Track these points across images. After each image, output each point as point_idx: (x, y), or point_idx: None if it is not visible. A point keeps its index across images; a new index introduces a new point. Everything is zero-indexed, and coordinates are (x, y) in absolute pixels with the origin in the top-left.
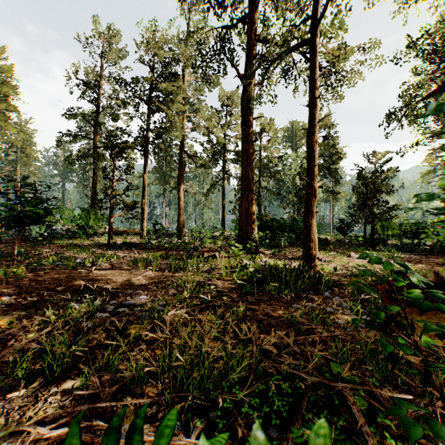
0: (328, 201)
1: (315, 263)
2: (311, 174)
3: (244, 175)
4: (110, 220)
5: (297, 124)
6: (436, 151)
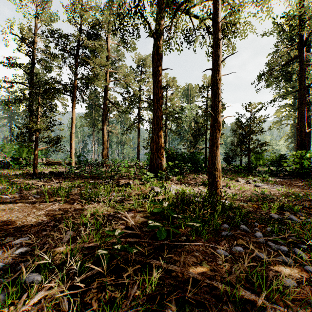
0: None
1: (219, 190)
2: (216, 109)
3: (155, 115)
4: (35, 152)
5: (192, 86)
6: (282, 108)
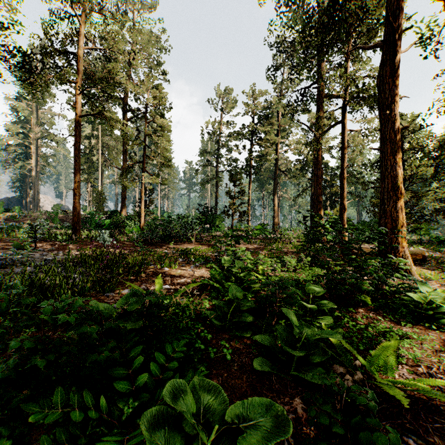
0: None
1: None
2: (342, 197)
3: (315, 192)
4: (232, 221)
5: (404, 117)
6: None
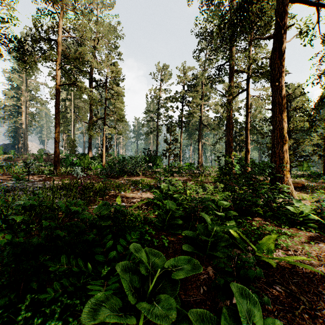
0: None
1: None
2: (246, 143)
3: (227, 139)
4: (168, 161)
5: (293, 86)
6: None
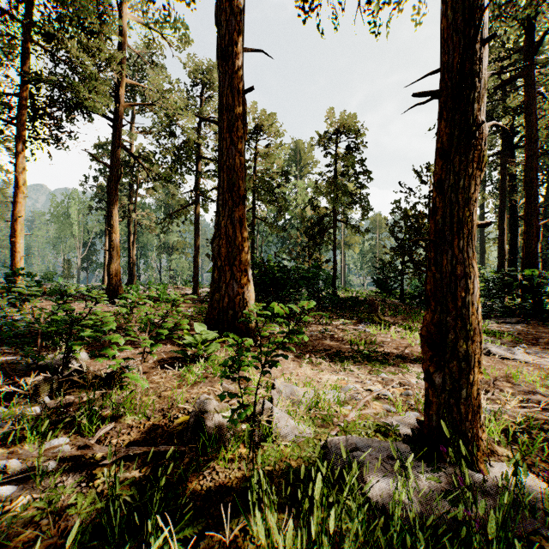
0: (339, 247)
1: (479, 417)
2: (469, 76)
3: (224, 164)
4: None
5: (303, 145)
6: None
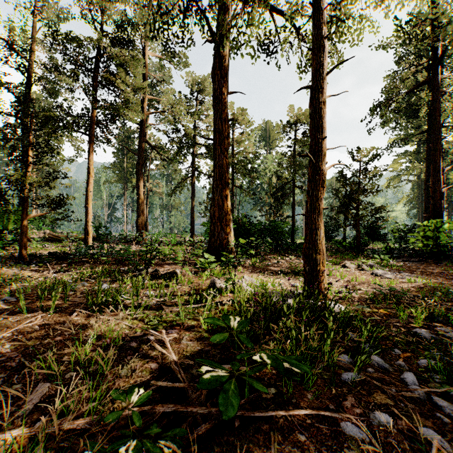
0: (301, 205)
1: (323, 284)
2: (317, 152)
3: (217, 164)
4: (24, 221)
5: (271, 124)
6: (401, 157)
